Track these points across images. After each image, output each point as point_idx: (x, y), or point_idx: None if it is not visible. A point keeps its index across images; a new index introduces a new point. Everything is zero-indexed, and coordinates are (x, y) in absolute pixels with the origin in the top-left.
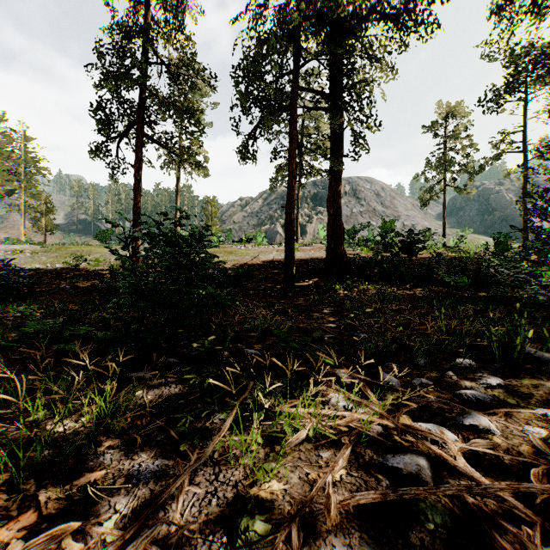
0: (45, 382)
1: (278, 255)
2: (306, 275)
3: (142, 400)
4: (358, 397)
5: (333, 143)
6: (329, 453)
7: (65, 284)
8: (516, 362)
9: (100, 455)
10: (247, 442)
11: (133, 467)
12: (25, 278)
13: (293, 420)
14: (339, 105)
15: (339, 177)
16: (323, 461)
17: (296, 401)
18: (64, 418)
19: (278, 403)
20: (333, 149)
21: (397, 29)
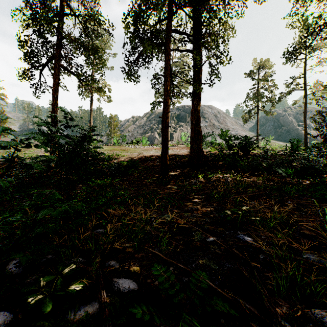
0: None
1: (156, 152)
2: (176, 166)
3: None
4: None
5: (194, 74)
6: None
7: None
8: None
9: None
10: None
11: None
12: None
13: None
14: (200, 45)
15: (199, 98)
16: None
17: None
18: None
19: None
20: (194, 78)
21: None
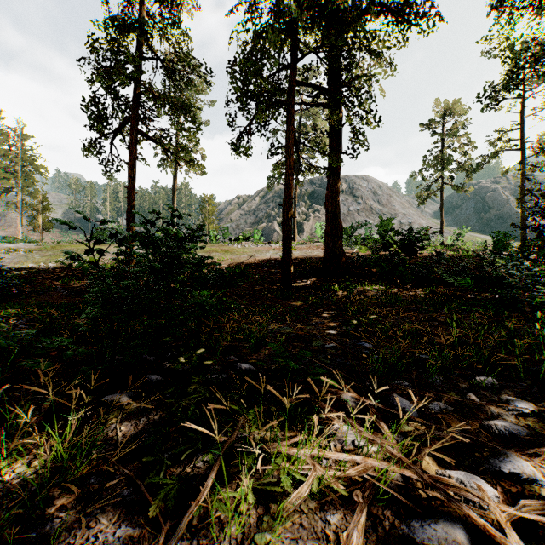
0: (6, 408)
1: (275, 254)
2: (304, 275)
3: (114, 432)
4: (371, 433)
5: (331, 139)
6: (338, 515)
7: (57, 284)
8: (542, 380)
9: (48, 521)
10: (236, 497)
11: (87, 539)
12: (16, 277)
13: (292, 465)
14: (337, 100)
15: (338, 174)
16: (331, 530)
17: (296, 437)
18: (15, 461)
19: (275, 437)
20: (331, 145)
21: (397, 22)
